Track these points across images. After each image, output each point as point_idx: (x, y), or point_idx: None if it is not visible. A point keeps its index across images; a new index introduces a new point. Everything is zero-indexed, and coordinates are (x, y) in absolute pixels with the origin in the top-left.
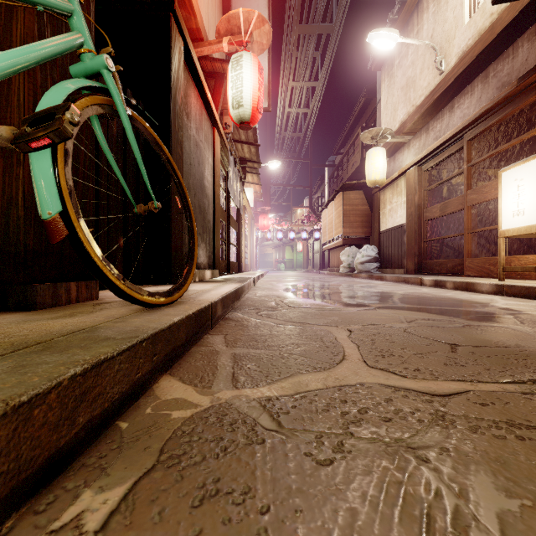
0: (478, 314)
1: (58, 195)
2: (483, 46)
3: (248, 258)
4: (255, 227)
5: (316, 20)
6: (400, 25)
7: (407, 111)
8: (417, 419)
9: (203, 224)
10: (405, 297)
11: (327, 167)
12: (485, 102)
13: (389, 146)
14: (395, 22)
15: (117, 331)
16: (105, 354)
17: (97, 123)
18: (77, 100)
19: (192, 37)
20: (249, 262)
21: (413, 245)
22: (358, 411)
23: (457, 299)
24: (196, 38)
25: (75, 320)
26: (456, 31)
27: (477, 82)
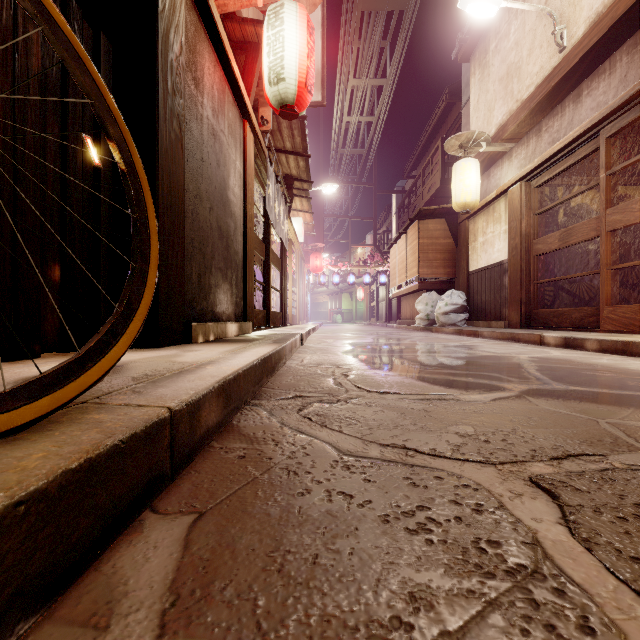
0: None
1: None
2: None
3: (296, 307)
4: (305, 269)
5: None
6: None
7: (508, 110)
8: None
9: (227, 256)
10: (545, 368)
11: (396, 193)
12: (634, 81)
13: (481, 159)
14: None
15: None
16: None
17: None
18: None
19: None
20: (298, 312)
21: (518, 289)
22: None
23: (637, 371)
24: None
25: None
26: None
27: (621, 54)
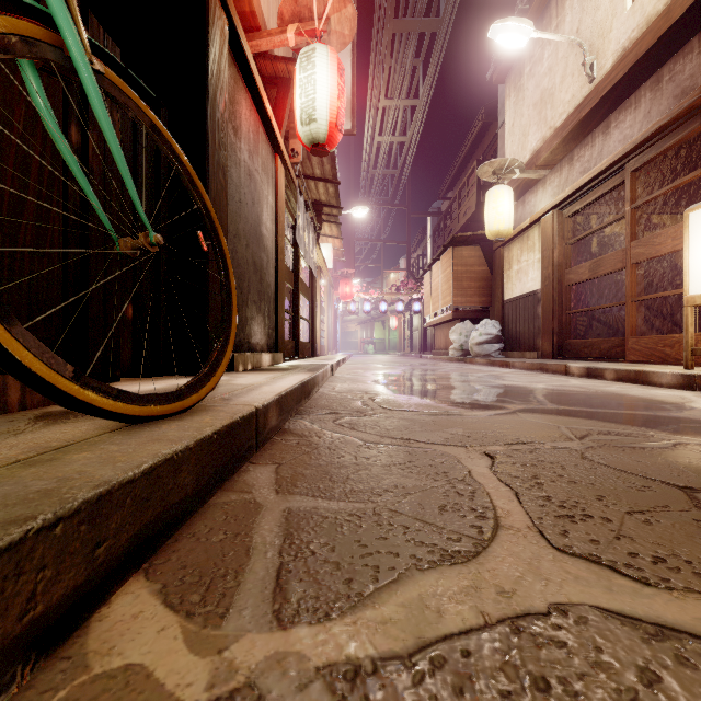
0: (682, 423)
1: None
2: (654, 38)
3: (325, 337)
4: (334, 296)
5: (416, 13)
6: (532, 18)
7: (542, 136)
8: None
9: (260, 289)
10: (553, 393)
11: (431, 215)
12: (656, 118)
13: (516, 185)
14: (526, 14)
15: (3, 495)
16: None
17: (35, 82)
18: None
19: (244, 25)
20: (327, 343)
21: (551, 319)
22: None
23: (631, 396)
24: (250, 26)
25: None
26: (614, 20)
27: (645, 90)
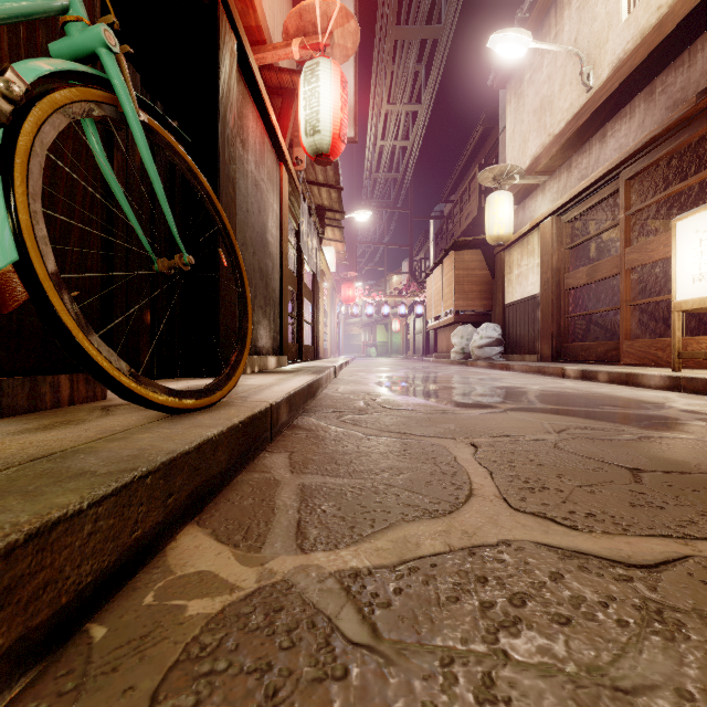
0: (654, 419)
1: (11, 235)
2: (648, 51)
3: (327, 340)
4: (336, 299)
5: (418, 21)
6: (532, 27)
7: (541, 143)
8: (615, 618)
9: (266, 294)
10: (545, 394)
11: (433, 219)
12: (650, 128)
13: (516, 190)
14: (525, 22)
15: (106, 457)
16: (61, 509)
17: (94, 133)
18: (54, 89)
19: (250, 38)
20: (330, 346)
21: (550, 323)
22: (510, 601)
23: (618, 397)
24: (256, 40)
25: (50, 436)
26: (610, 32)
27: (639, 101)
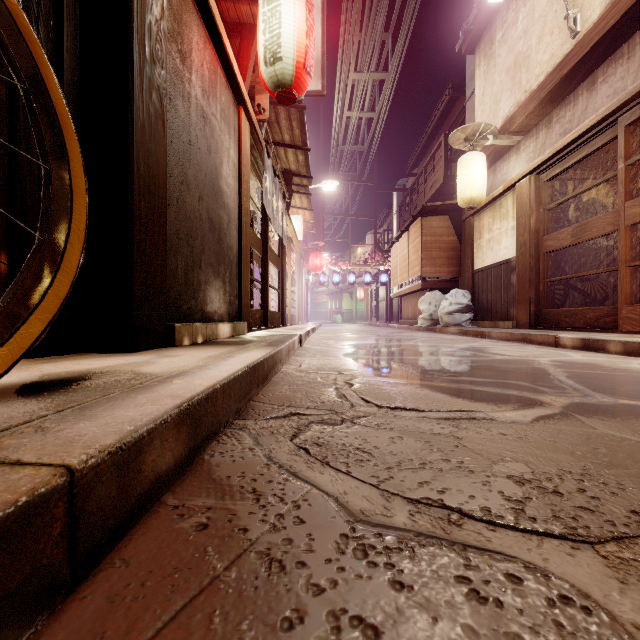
0: None
1: None
2: None
3: (295, 307)
4: (304, 268)
5: None
6: None
7: (516, 101)
8: None
9: (219, 251)
10: (575, 374)
11: (397, 191)
12: None
13: (487, 154)
14: None
15: None
16: None
17: None
18: None
19: None
20: (297, 312)
21: (527, 288)
22: None
23: None
24: None
25: None
26: None
27: None
